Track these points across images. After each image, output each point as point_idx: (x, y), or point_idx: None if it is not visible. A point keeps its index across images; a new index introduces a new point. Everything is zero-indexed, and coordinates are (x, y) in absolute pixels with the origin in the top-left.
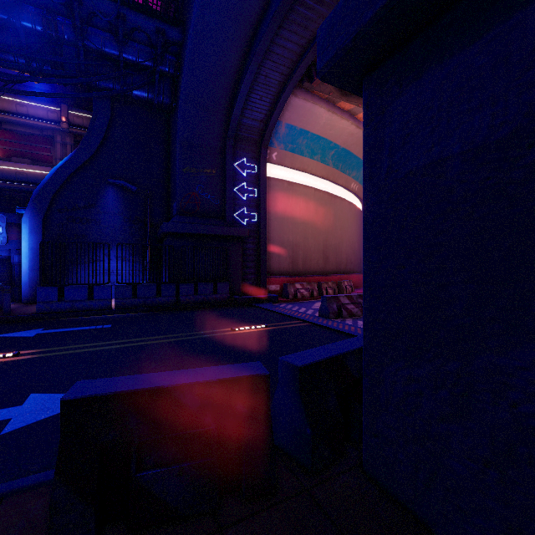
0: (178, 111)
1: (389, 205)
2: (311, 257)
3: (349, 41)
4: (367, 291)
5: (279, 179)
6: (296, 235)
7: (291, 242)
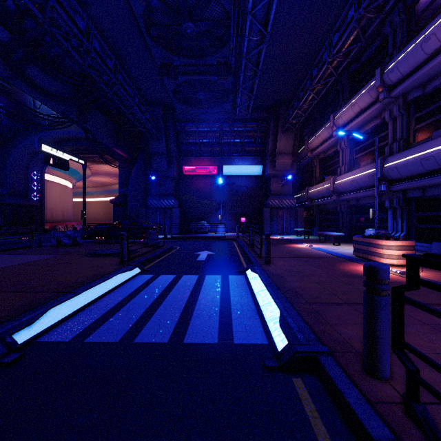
0: (12, 152)
1: (116, 214)
2: (58, 214)
3: (113, 203)
4: (114, 220)
5: (47, 179)
6: (53, 204)
7: (51, 207)
